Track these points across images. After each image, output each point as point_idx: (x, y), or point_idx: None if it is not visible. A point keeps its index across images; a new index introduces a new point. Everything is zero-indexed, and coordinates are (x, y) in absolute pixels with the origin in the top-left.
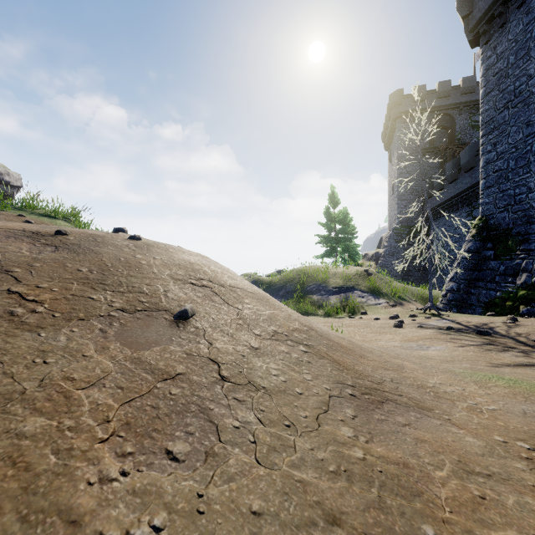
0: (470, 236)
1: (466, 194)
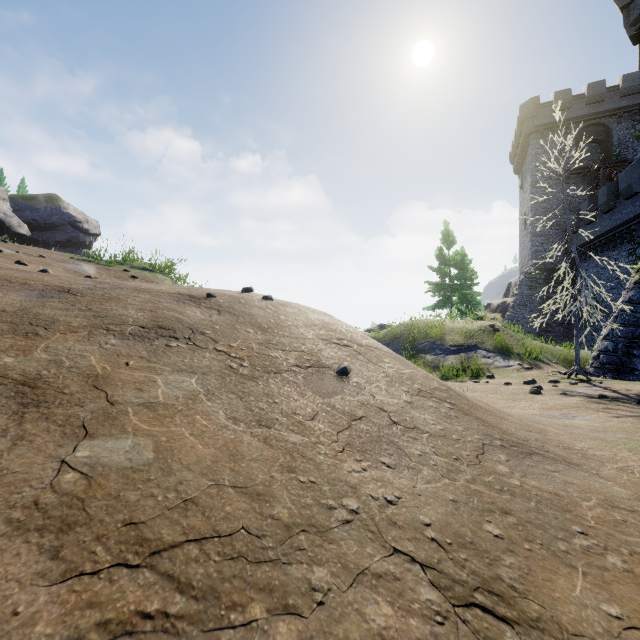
0: (631, 282)
1: (626, 227)
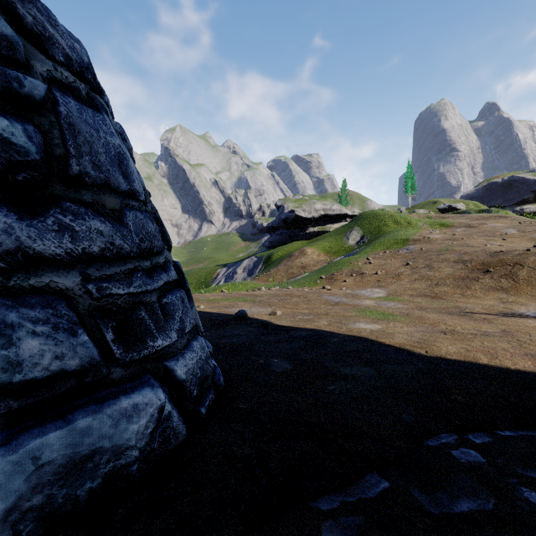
0: None
1: None
